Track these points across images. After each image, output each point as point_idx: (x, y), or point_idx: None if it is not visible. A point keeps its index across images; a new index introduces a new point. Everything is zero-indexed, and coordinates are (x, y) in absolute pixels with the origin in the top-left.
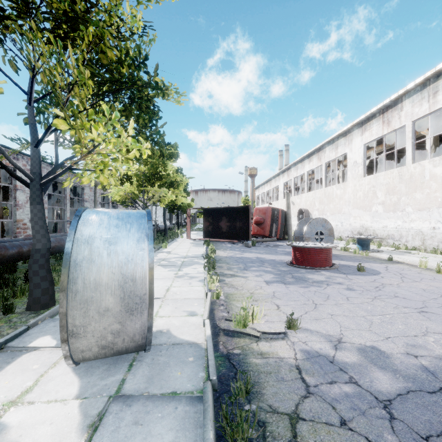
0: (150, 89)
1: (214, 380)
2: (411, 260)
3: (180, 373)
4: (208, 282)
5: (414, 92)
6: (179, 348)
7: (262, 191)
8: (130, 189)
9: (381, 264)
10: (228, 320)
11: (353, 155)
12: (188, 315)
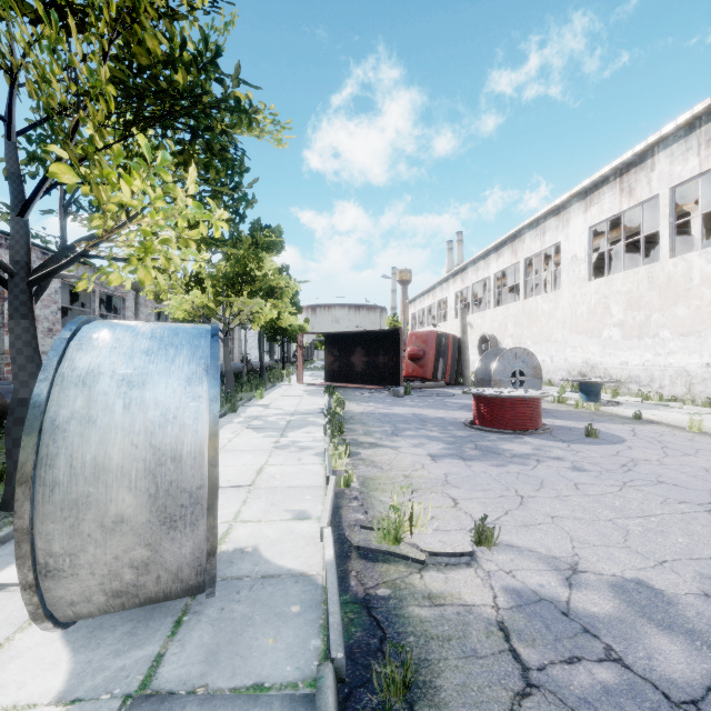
0: (229, 118)
1: (339, 659)
2: (673, 419)
3: (273, 640)
4: (330, 456)
5: (673, 140)
6: (273, 585)
7: (419, 307)
8: (202, 300)
9: (624, 426)
10: (367, 528)
11: (571, 246)
12: (294, 519)
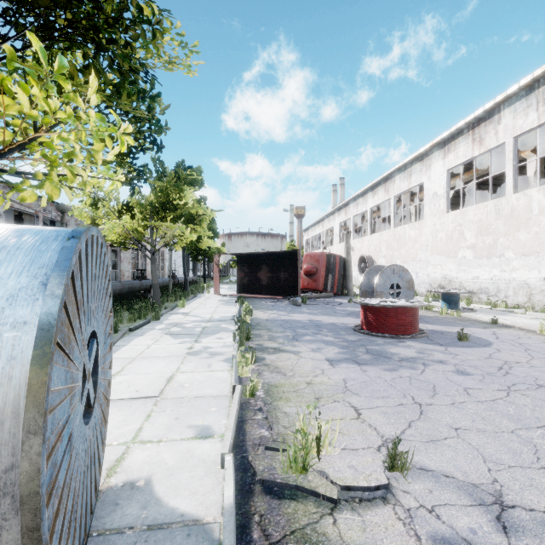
0: (140, 44)
1: None
2: (522, 323)
3: None
4: (237, 363)
5: (516, 99)
6: (159, 543)
7: (312, 234)
8: (131, 224)
9: (485, 329)
10: (272, 449)
11: (433, 185)
12: (196, 438)
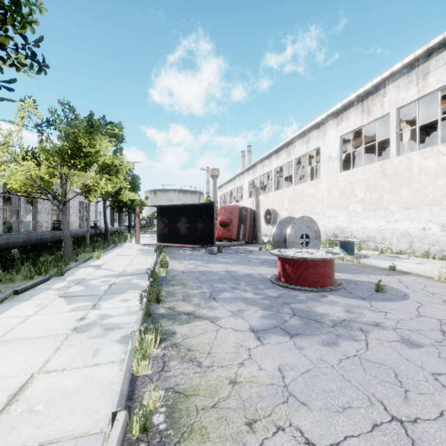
0: None
1: None
2: (414, 268)
3: None
4: (133, 352)
5: (399, 76)
6: None
7: (225, 191)
8: (36, 172)
9: (390, 277)
10: None
11: (328, 149)
12: None
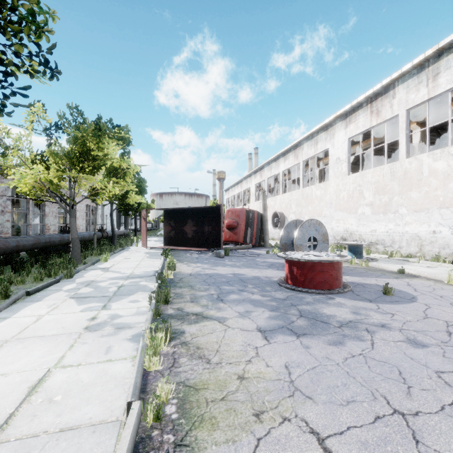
0: None
1: None
2: (423, 272)
3: None
4: (145, 348)
5: (409, 76)
6: None
7: (232, 194)
8: (45, 175)
9: (398, 280)
10: None
11: (336, 151)
12: None
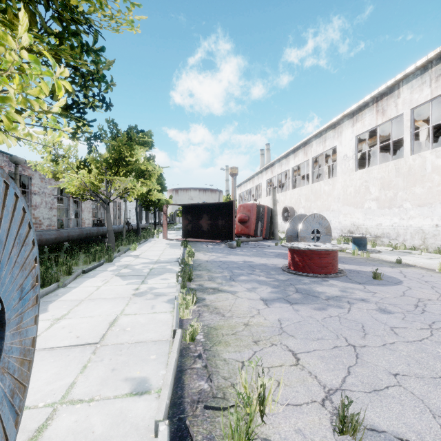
0: None
1: None
2: (421, 262)
3: None
4: (179, 305)
5: (413, 77)
6: None
7: (244, 189)
8: (88, 178)
9: (393, 268)
10: (211, 408)
11: (343, 148)
12: (131, 394)
